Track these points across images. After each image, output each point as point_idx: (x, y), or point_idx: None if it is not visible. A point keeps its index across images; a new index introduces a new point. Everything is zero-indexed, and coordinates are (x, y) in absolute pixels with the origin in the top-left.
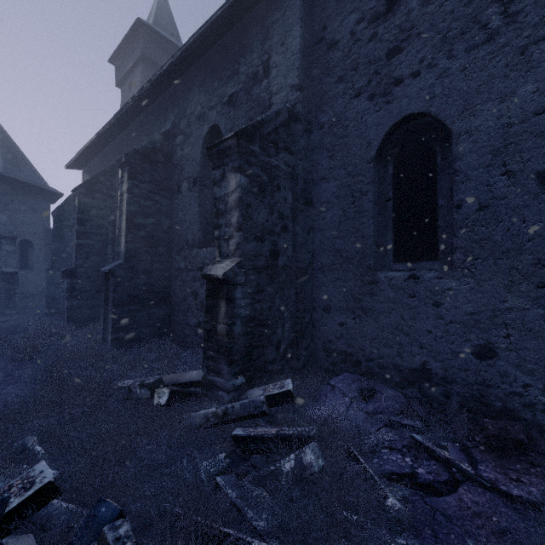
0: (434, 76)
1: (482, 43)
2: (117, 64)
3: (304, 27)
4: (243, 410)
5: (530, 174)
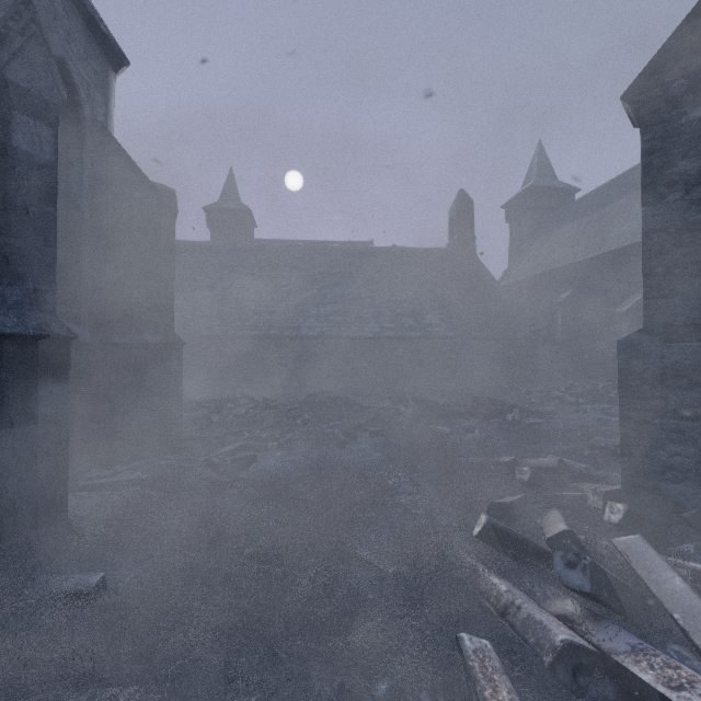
0: None
1: None
2: (506, 208)
3: None
4: None
5: None
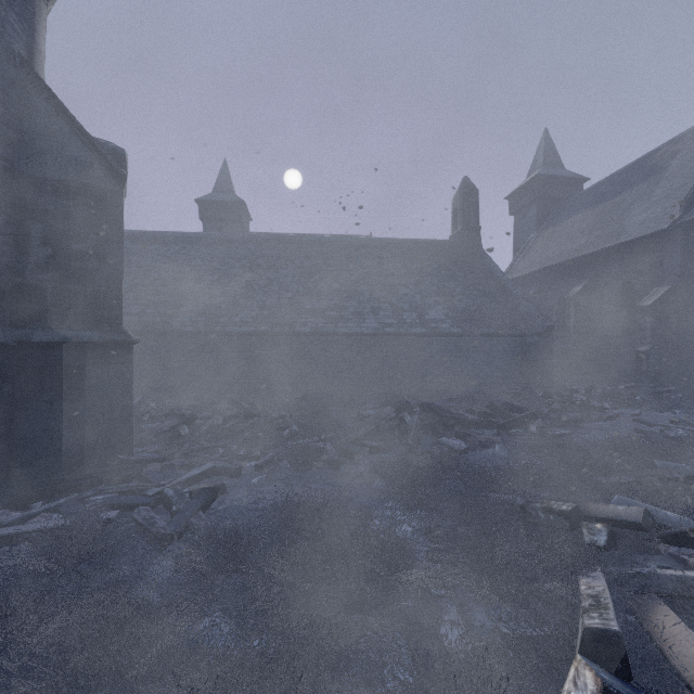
0: None
1: None
2: (510, 199)
3: (682, 250)
4: (654, 391)
5: None
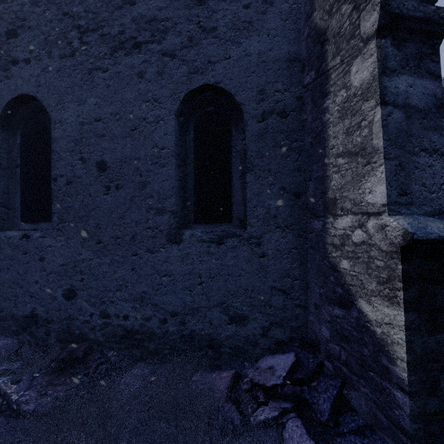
0: (40, 68)
1: (69, 56)
2: None
3: None
4: None
5: (93, 162)
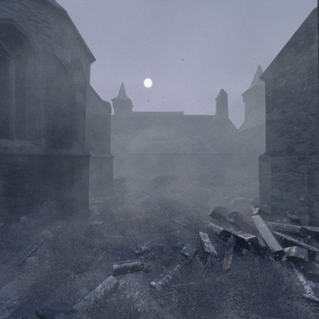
0: None
1: None
2: (243, 95)
3: None
4: None
5: None
